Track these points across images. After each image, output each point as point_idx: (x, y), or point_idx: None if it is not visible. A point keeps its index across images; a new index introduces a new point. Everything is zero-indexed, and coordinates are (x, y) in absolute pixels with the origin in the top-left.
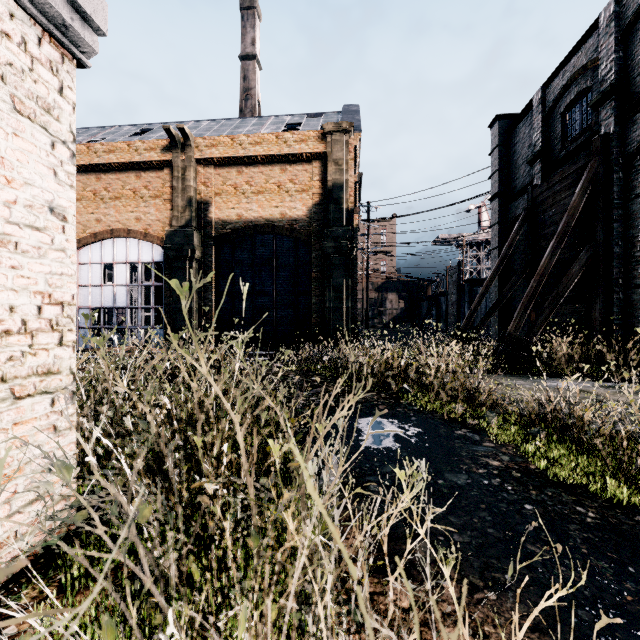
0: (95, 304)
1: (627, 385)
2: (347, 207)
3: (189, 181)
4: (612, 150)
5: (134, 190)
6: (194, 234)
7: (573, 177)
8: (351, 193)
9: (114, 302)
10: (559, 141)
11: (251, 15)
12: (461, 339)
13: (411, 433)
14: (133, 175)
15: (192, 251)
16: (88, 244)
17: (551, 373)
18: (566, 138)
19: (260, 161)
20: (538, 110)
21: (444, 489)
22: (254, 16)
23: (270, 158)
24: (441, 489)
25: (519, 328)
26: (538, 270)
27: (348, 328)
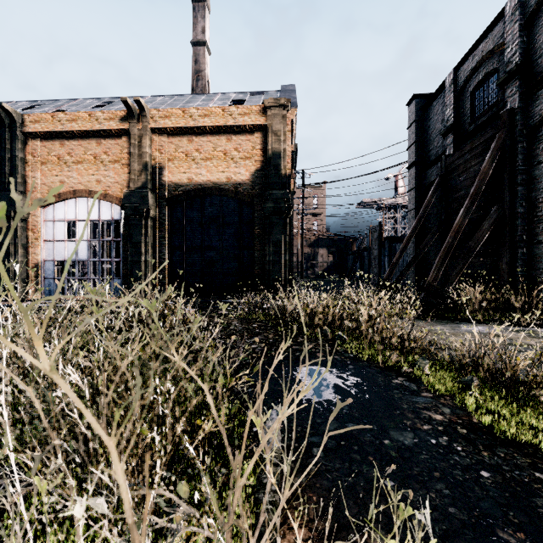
0: (59, 257)
1: (533, 329)
2: (285, 173)
3: (145, 148)
4: (517, 123)
5: (95, 155)
6: (149, 195)
7: (482, 147)
8: (288, 160)
9: (76, 255)
10: (469, 116)
11: (201, 7)
12: (384, 288)
13: (350, 383)
14: (94, 142)
15: (147, 210)
16: (53, 203)
17: (465, 318)
18: (475, 114)
19: (208, 131)
20: (450, 89)
21: (392, 452)
22: (204, 8)
23: (217, 129)
24: (389, 452)
25: (437, 279)
26: (453, 227)
27: (286, 278)
